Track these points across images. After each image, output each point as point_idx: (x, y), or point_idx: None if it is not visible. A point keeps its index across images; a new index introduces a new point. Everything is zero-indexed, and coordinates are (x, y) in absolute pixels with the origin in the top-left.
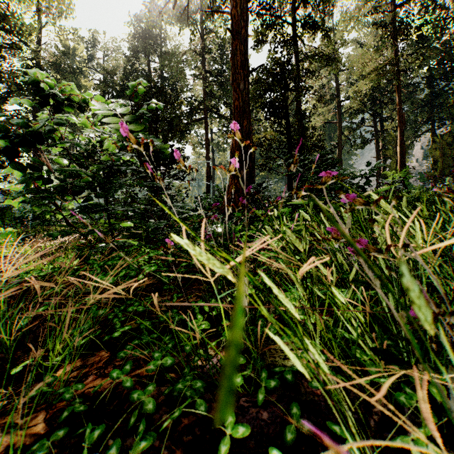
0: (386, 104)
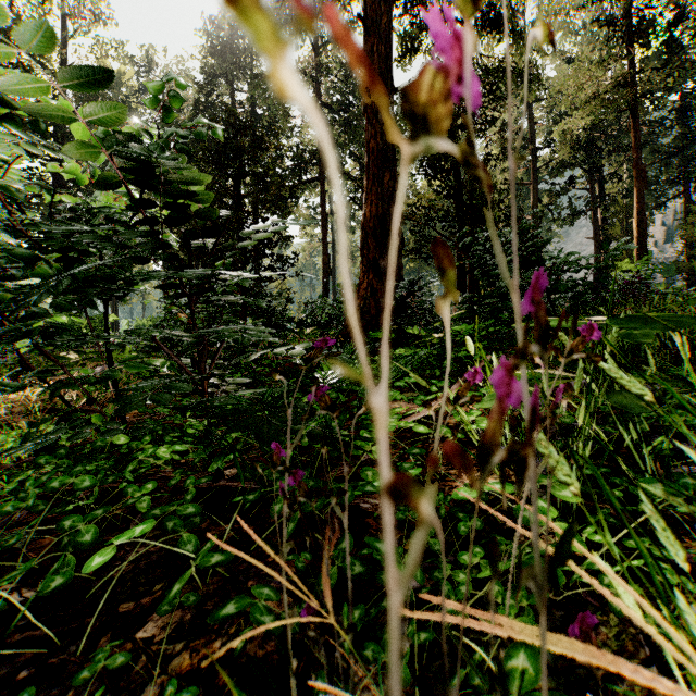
0: (609, 154)
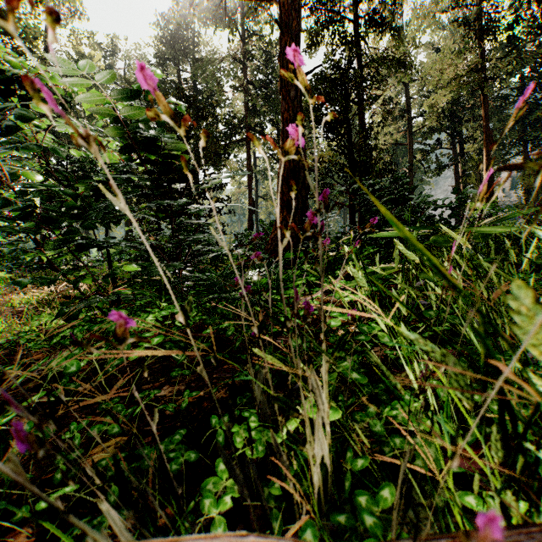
0: (467, 122)
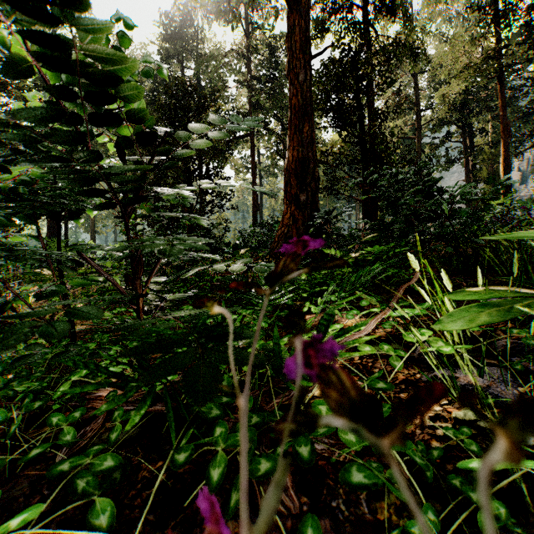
0: (478, 114)
